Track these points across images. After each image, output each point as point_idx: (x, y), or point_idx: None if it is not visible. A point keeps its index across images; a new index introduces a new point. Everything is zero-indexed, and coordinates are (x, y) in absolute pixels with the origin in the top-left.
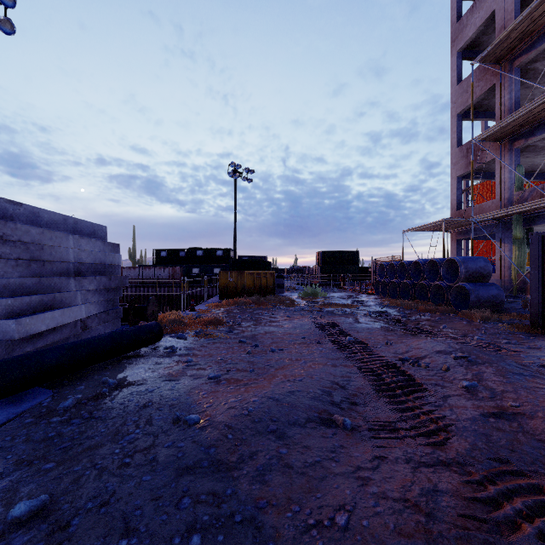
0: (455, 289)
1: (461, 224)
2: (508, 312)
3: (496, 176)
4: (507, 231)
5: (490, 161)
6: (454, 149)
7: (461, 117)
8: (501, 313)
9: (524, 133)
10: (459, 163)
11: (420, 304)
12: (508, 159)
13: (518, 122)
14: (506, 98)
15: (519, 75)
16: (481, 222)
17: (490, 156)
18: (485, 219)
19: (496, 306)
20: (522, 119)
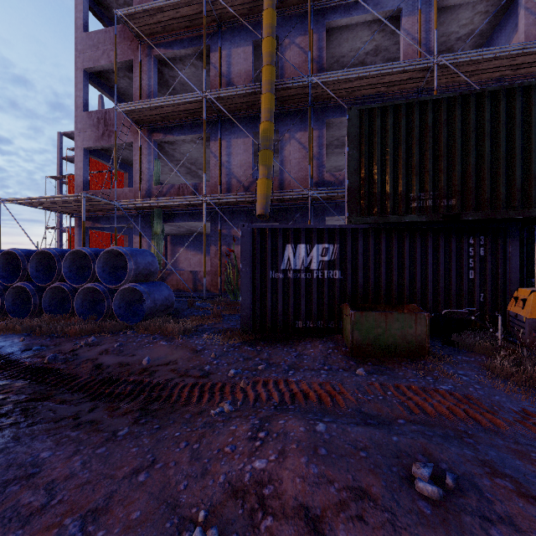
0: (120, 292)
1: (97, 208)
2: (184, 315)
3: (134, 162)
4: (146, 224)
5: (126, 143)
6: (80, 111)
7: (88, 77)
8: (183, 319)
9: (163, 127)
10: (87, 131)
11: (65, 323)
12: (148, 149)
13: (164, 111)
14: (145, 82)
15: (157, 67)
16: (119, 210)
17: (128, 138)
18: (128, 207)
19: (169, 309)
20: (168, 110)
